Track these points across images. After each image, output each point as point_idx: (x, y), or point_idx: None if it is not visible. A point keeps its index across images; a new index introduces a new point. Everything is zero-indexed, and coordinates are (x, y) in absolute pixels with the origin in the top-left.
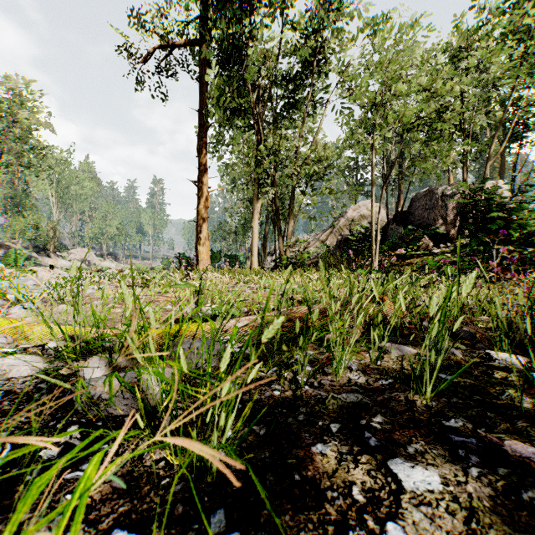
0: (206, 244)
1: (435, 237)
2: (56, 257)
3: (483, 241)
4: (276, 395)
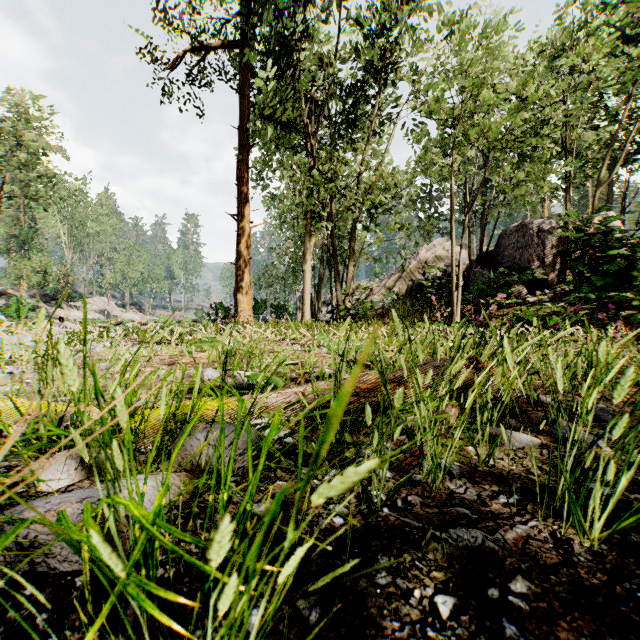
0: (247, 291)
1: (529, 283)
2: (69, 307)
3: (597, 286)
4: (337, 526)
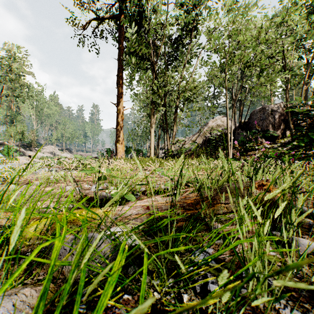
0: (121, 142)
1: (267, 137)
2: (35, 150)
3: (310, 138)
4: None
